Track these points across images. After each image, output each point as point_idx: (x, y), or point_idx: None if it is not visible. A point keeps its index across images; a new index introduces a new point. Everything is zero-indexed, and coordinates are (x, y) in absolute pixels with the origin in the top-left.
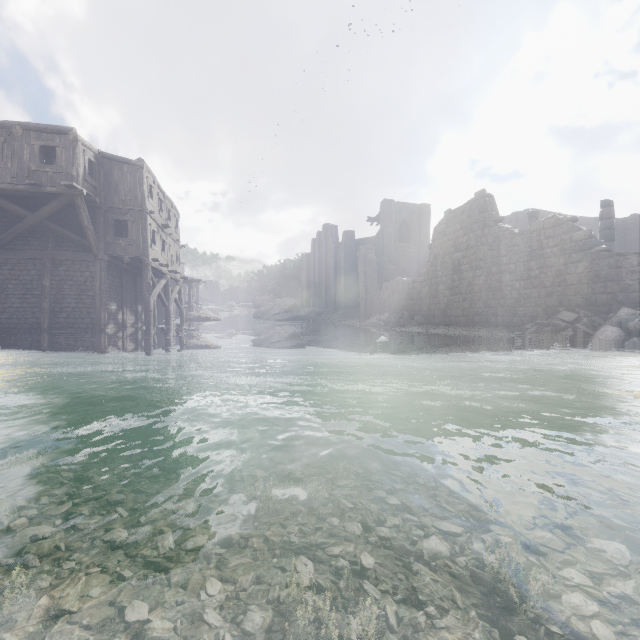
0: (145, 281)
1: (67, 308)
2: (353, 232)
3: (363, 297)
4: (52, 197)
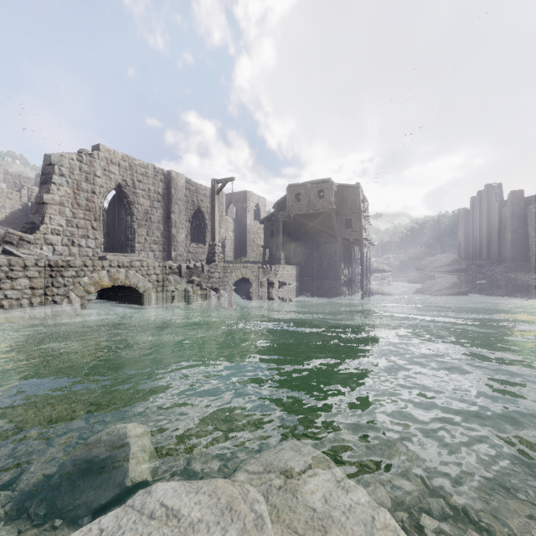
0: (361, 251)
1: (323, 267)
2: (521, 191)
3: (534, 252)
4: (320, 213)
